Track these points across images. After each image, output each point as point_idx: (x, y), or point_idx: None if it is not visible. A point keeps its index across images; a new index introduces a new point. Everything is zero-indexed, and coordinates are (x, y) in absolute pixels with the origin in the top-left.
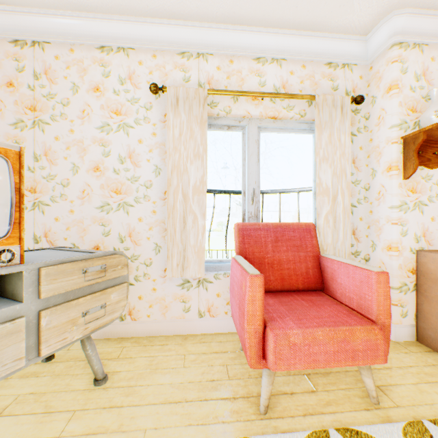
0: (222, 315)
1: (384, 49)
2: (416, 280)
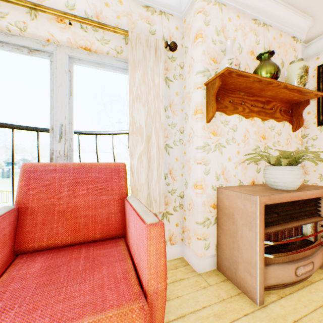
0: None
1: (192, 1)
2: (216, 214)
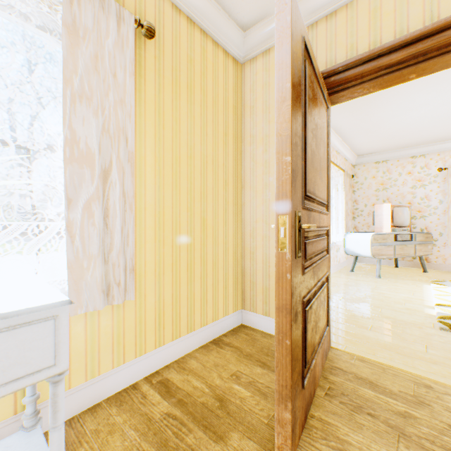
0: None
1: None
2: None
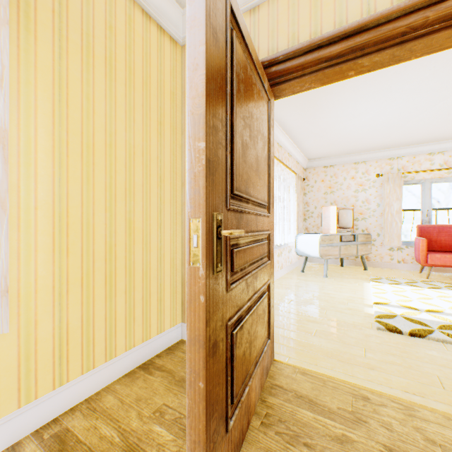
0: (409, 263)
1: None
2: None
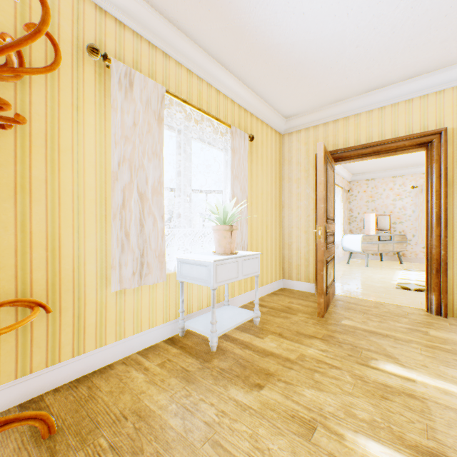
0: None
1: None
2: None
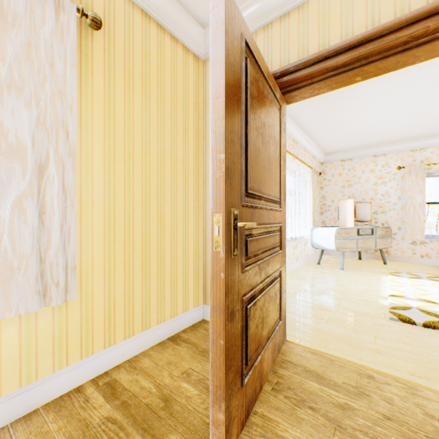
0: (433, 258)
1: None
2: None
